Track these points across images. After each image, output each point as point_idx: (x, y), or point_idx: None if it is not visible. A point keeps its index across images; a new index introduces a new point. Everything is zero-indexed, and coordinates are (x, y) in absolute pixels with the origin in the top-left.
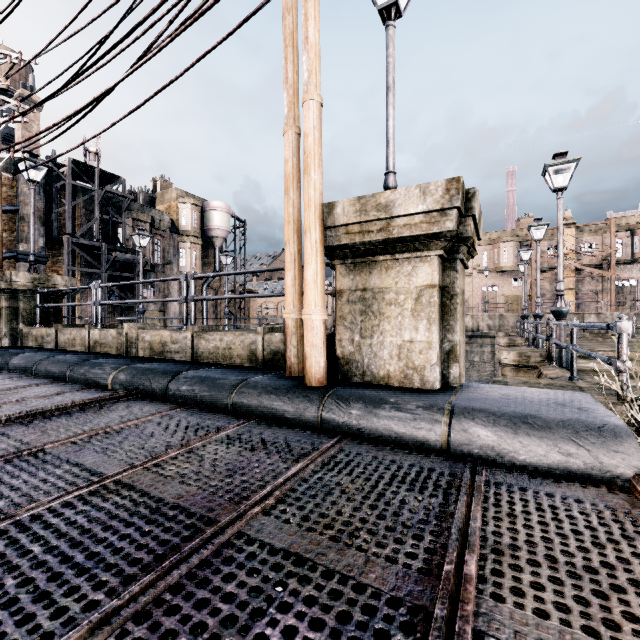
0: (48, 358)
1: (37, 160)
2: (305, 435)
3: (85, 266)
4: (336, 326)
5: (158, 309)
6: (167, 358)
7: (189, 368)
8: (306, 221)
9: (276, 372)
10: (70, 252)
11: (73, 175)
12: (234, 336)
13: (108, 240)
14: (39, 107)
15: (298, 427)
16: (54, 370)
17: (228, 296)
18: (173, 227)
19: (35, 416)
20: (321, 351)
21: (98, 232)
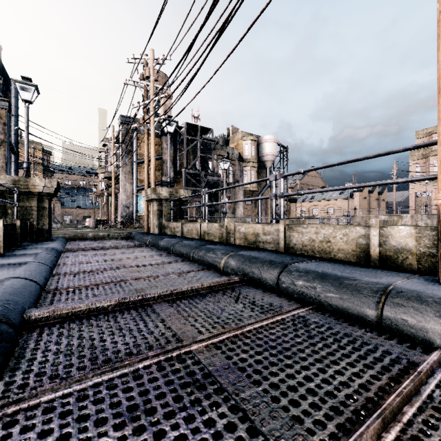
0: (179, 242)
1: (171, 119)
2: None
3: (192, 187)
4: None
5: (231, 212)
6: (259, 247)
7: (291, 259)
8: None
9: (413, 275)
10: (185, 178)
11: (186, 133)
12: (334, 229)
13: (203, 170)
14: (171, 97)
15: None
16: (183, 251)
17: (322, 189)
18: (239, 157)
19: (176, 295)
20: None
21: (199, 165)
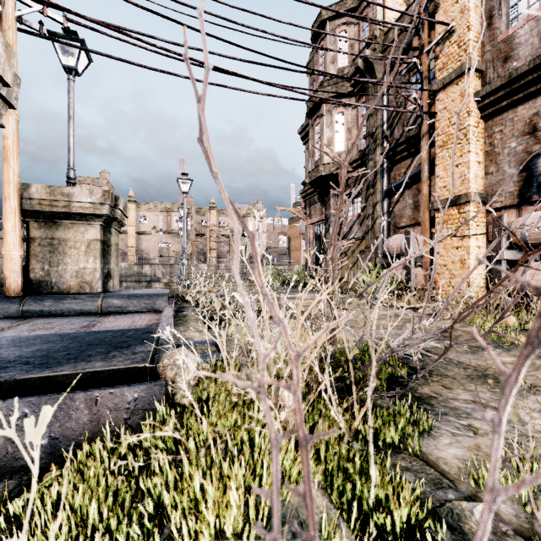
0: None
1: None
2: (12, 319)
3: None
4: (30, 260)
5: None
6: None
7: None
8: (6, 192)
9: None
10: None
11: None
12: None
13: None
14: None
15: (4, 318)
16: None
17: None
18: None
19: None
20: (19, 274)
21: None
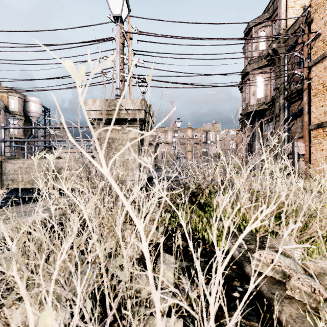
0: None
1: None
2: None
3: None
4: None
5: None
6: None
7: None
8: None
9: None
10: None
11: None
12: None
13: None
14: None
15: None
16: None
17: None
18: (6, 109)
19: None
20: None
21: None
